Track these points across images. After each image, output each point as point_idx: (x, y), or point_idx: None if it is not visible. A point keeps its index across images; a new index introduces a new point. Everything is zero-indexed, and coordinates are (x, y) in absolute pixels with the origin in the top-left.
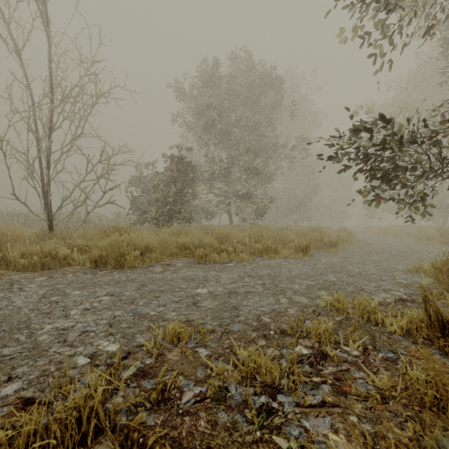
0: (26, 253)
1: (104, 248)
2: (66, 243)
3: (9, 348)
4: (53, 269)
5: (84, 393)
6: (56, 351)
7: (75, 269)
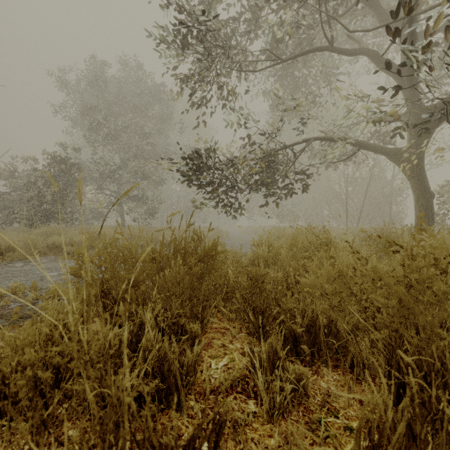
0: None
1: None
2: None
3: None
4: None
5: None
6: None
7: None
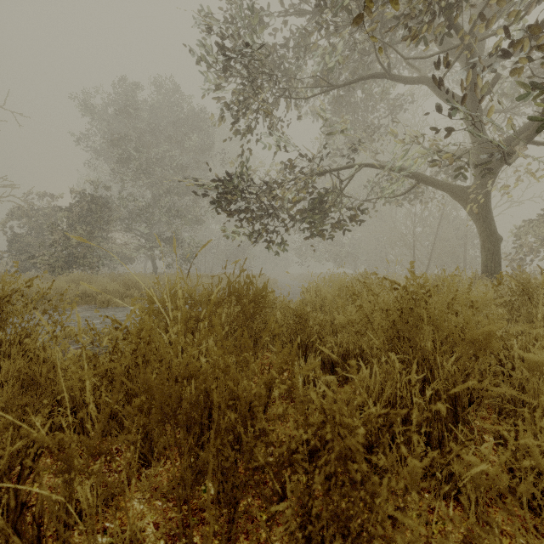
0: None
1: None
2: None
3: None
4: None
5: None
6: None
7: None
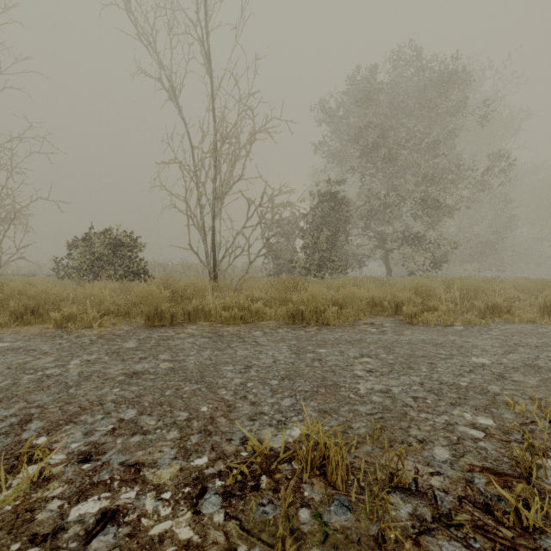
0: (216, 305)
1: (298, 301)
2: (245, 296)
3: (358, 406)
4: (251, 323)
5: (550, 474)
6: (420, 417)
7: (273, 324)
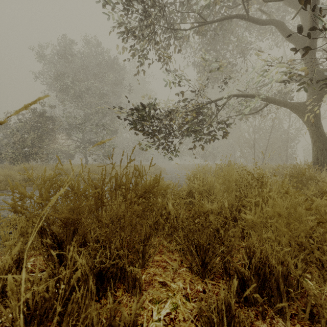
0: None
1: None
2: None
3: None
4: None
5: None
6: None
7: None
